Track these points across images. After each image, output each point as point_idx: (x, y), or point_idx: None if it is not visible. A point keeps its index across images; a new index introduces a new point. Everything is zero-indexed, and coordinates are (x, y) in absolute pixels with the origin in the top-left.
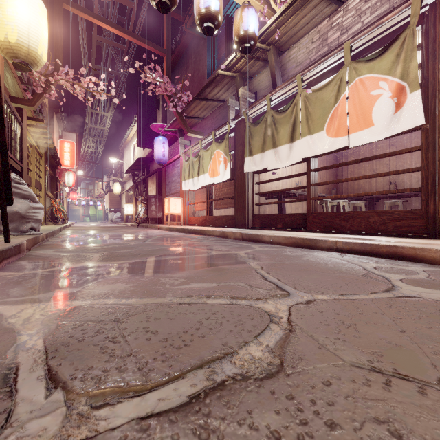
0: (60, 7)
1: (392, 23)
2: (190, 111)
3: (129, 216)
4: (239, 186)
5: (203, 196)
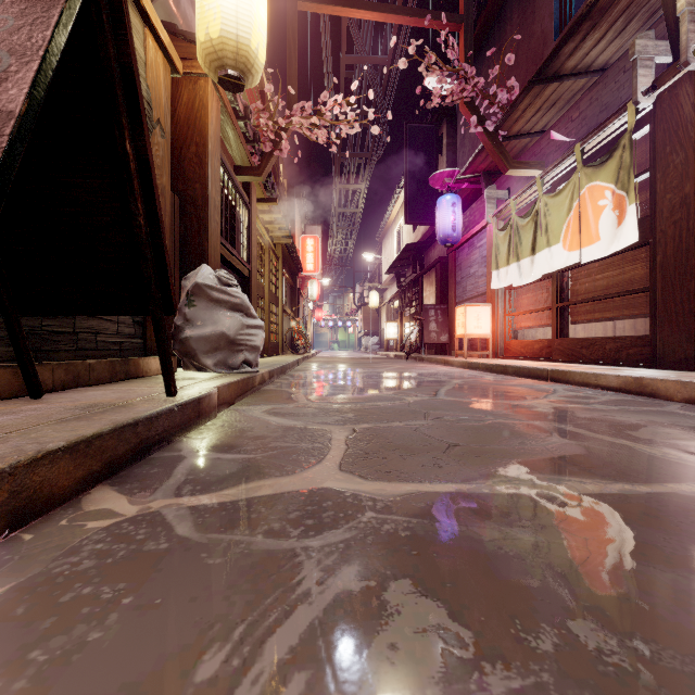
0: (295, 10)
1: None
2: (515, 120)
3: (391, 341)
4: (670, 259)
5: (541, 298)
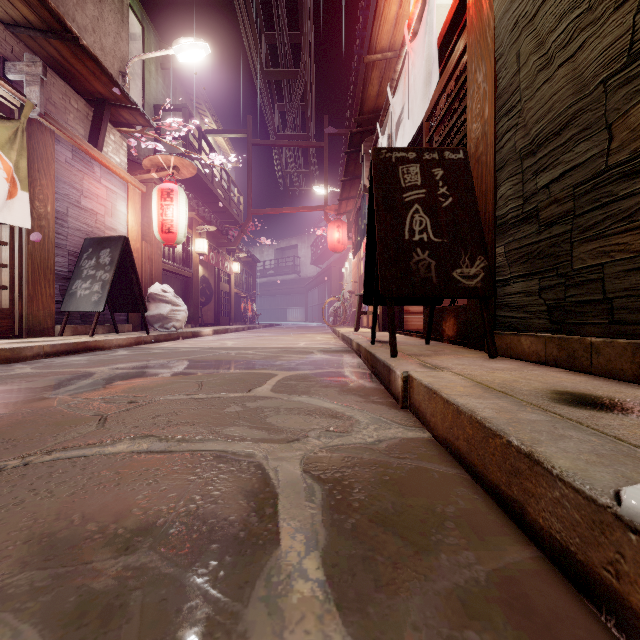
0: None
1: None
2: None
3: None
4: None
5: None
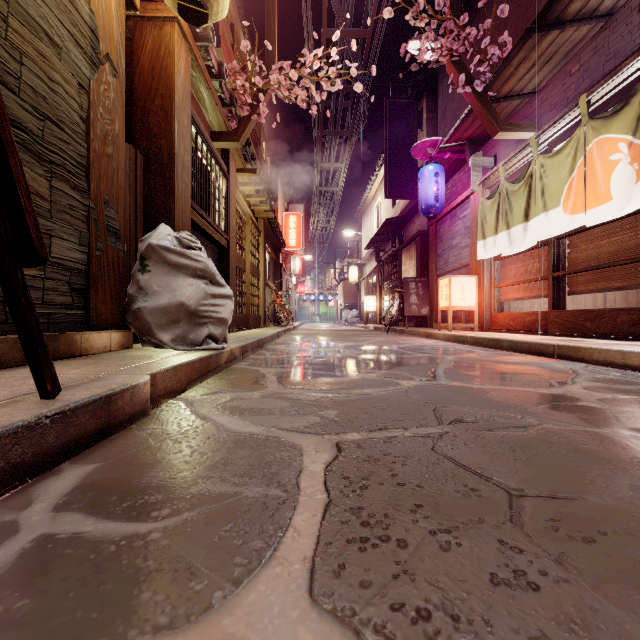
0: None
1: None
2: (506, 79)
3: (370, 314)
4: None
5: (532, 268)
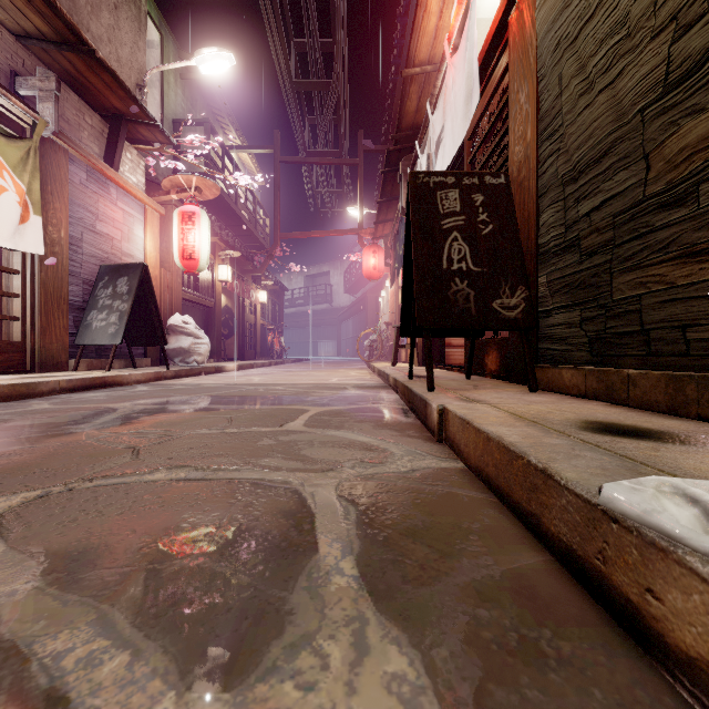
0: None
1: (3, 102)
2: None
3: None
4: None
5: None
